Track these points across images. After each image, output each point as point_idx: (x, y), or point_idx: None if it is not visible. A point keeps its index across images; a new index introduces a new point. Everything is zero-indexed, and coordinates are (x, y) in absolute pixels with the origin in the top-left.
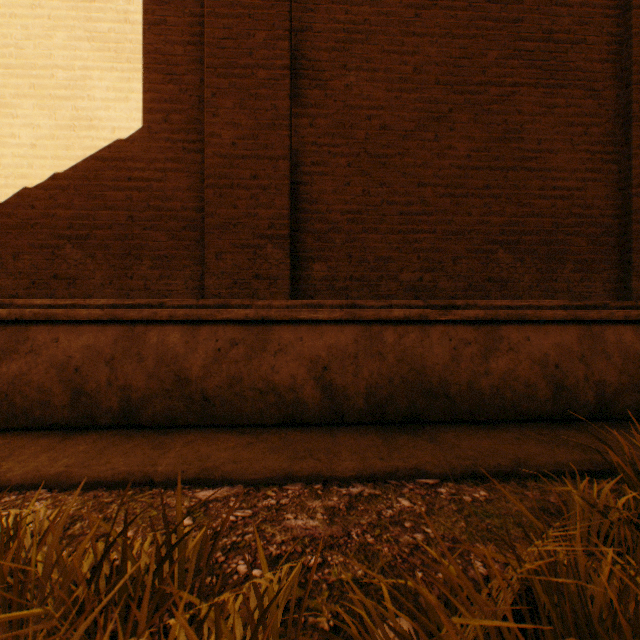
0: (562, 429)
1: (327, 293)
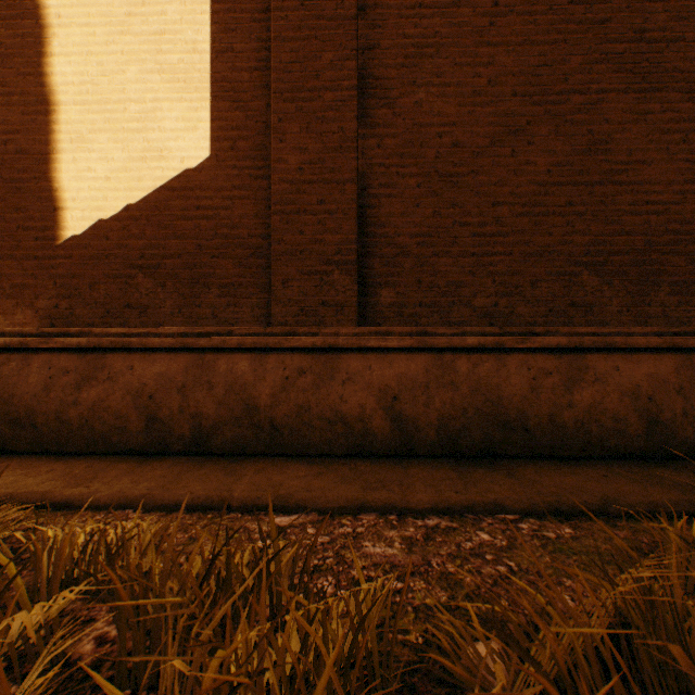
0: (656, 468)
1: (395, 320)
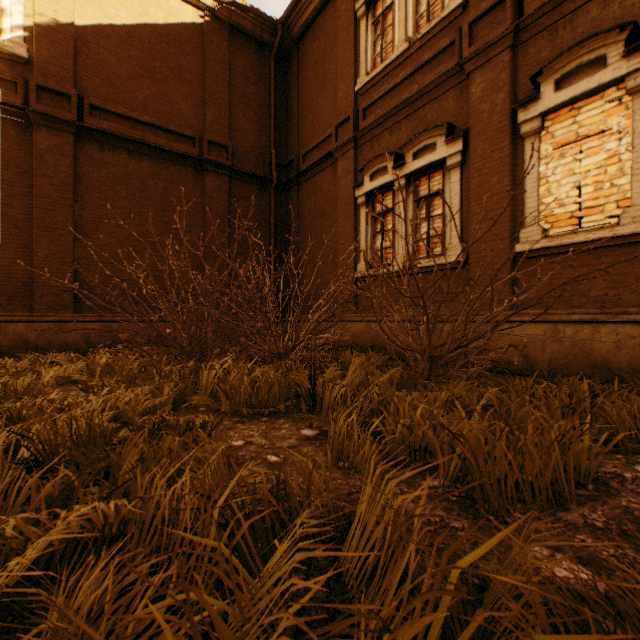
0: None
1: (91, 311)
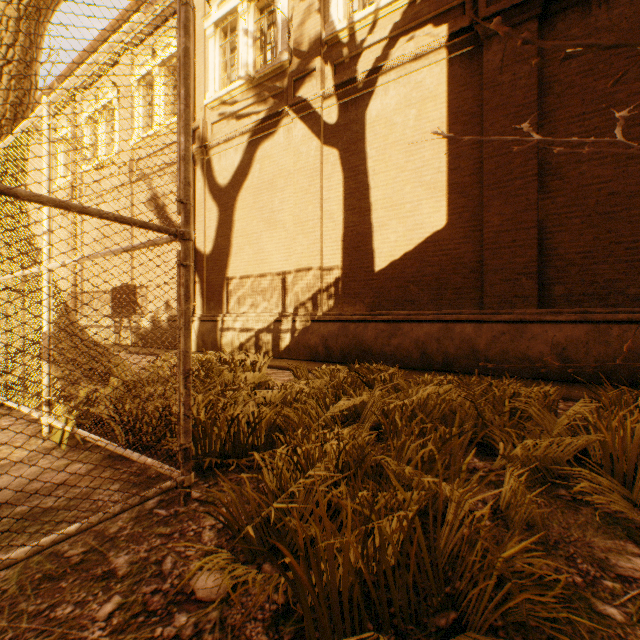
0: None
1: (564, 304)
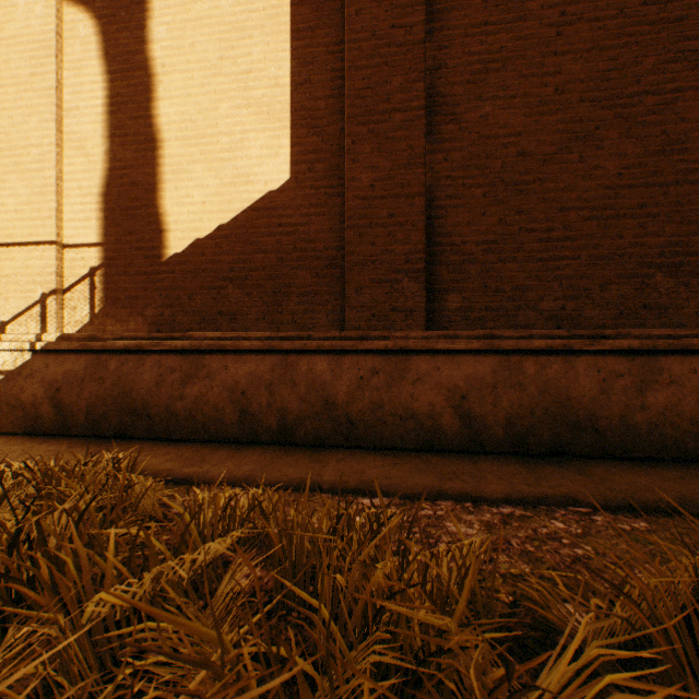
0: None
1: (461, 324)
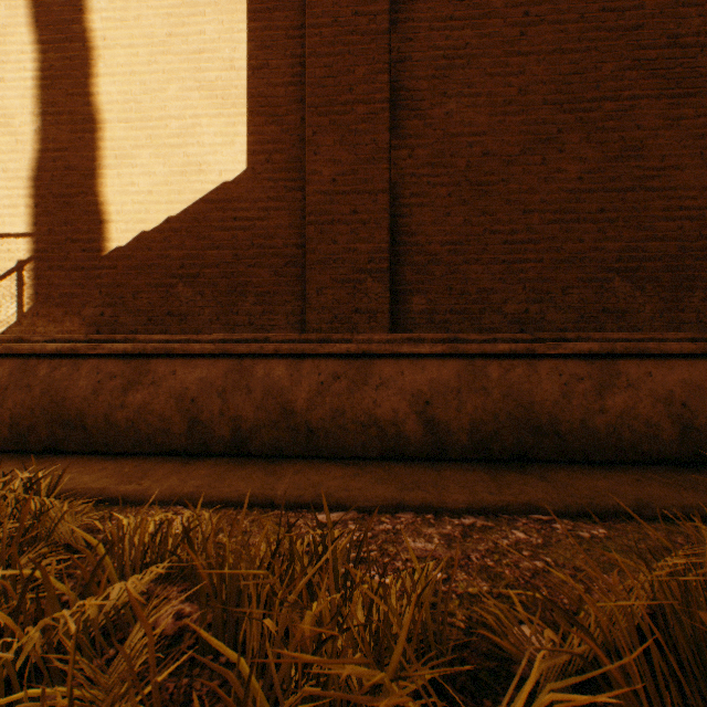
0: (690, 473)
1: (426, 326)
